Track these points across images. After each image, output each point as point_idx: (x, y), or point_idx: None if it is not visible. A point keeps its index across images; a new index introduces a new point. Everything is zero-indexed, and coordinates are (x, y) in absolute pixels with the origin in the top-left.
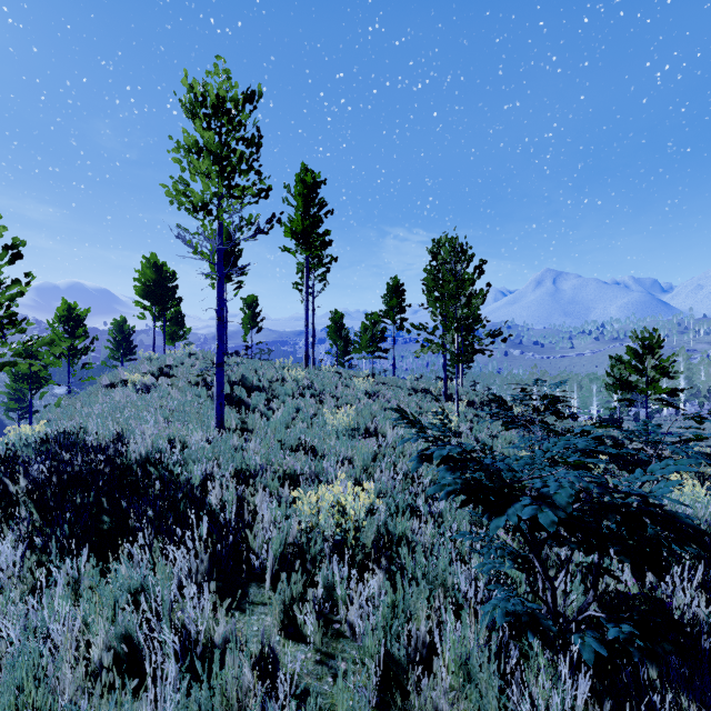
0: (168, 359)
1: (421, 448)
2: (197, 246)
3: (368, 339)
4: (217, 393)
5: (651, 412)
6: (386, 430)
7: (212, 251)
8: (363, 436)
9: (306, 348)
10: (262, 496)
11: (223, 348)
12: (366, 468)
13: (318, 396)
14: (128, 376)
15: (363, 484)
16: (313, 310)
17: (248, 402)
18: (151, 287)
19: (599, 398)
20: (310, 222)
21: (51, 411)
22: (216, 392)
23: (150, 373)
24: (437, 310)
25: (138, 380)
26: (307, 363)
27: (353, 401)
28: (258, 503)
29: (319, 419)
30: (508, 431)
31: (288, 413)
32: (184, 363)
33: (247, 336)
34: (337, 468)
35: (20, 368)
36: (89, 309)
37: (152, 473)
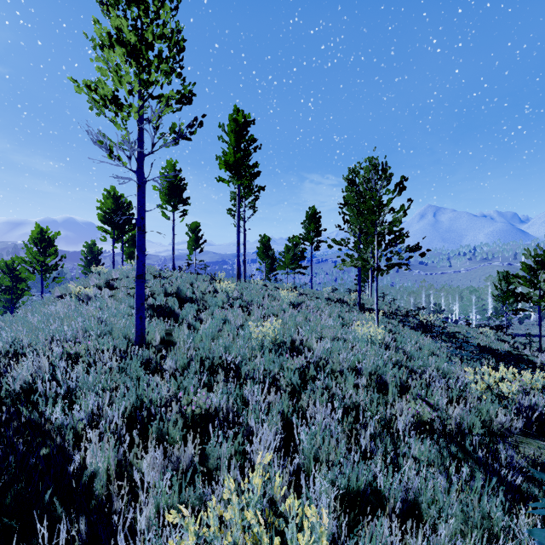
0: (114, 273)
1: (350, 363)
2: (111, 148)
3: (290, 257)
4: (136, 306)
5: (521, 318)
6: (311, 343)
7: (130, 156)
8: (291, 354)
9: (237, 264)
10: (153, 457)
11: (144, 259)
12: (294, 393)
13: (246, 306)
14: (71, 288)
15: (305, 510)
16: (244, 232)
17: (178, 313)
18: (111, 214)
19: (477, 306)
20: (241, 155)
21: (6, 320)
22: (135, 305)
23: (97, 286)
24: (356, 227)
25: (81, 292)
26: (238, 277)
27: (279, 312)
28: (147, 468)
29: (245, 331)
30: (423, 340)
31: (215, 325)
32: (129, 277)
33: (191, 255)
34: (260, 399)
35: (3, 281)
36: (59, 232)
37: (23, 413)
